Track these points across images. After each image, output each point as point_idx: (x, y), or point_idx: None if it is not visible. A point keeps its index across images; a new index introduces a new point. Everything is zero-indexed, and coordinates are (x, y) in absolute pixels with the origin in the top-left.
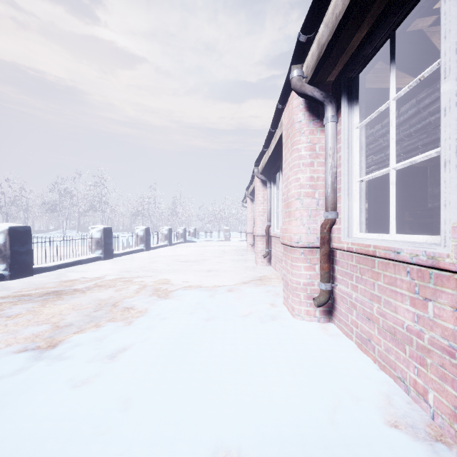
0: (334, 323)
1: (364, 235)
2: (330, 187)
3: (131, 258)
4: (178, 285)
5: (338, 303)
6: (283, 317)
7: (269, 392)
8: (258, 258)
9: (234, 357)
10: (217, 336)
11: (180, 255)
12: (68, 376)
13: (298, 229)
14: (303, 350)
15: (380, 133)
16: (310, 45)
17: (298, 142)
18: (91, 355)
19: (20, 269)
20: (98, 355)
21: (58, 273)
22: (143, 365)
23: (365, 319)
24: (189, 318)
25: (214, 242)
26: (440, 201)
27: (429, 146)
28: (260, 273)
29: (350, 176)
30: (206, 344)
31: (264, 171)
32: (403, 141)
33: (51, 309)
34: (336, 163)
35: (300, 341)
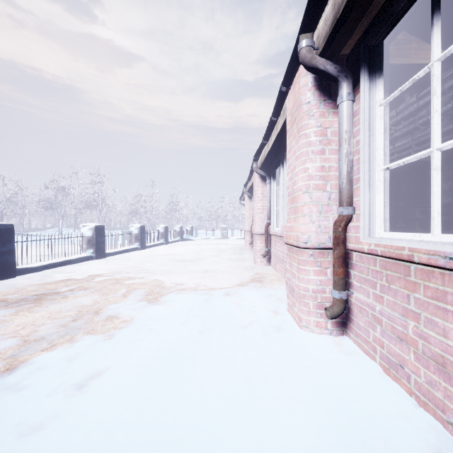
0: (349, 337)
1: (391, 234)
2: (346, 177)
3: (125, 258)
4: (171, 288)
5: (354, 315)
6: (288, 328)
7: (280, 447)
8: (257, 258)
9: (233, 387)
10: (212, 356)
11: (175, 254)
12: (16, 419)
13: (306, 227)
14: (317, 377)
15: (394, 120)
16: (322, 9)
17: (307, 126)
18: (55, 384)
19: (1, 270)
20: (64, 385)
21: (44, 274)
22: (117, 400)
23: (395, 339)
24: (180, 331)
25: (211, 240)
26: (449, 198)
27: (445, 136)
28: (260, 273)
29: (371, 164)
30: (198, 368)
31: (263, 165)
32: (418, 130)
33: (24, 318)
34: (353, 150)
35: (312, 363)
